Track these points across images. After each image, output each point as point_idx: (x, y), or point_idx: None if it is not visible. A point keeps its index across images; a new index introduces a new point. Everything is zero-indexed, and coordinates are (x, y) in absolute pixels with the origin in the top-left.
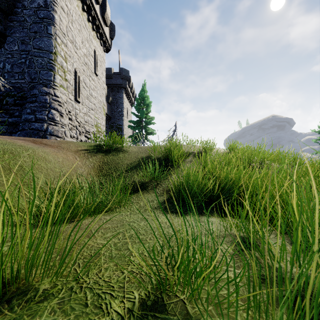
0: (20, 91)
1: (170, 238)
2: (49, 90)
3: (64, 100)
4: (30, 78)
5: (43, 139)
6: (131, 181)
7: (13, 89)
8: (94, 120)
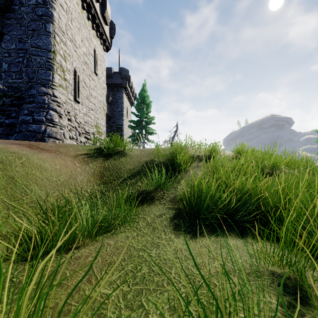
0: (18, 91)
1: (193, 281)
2: (47, 90)
3: (63, 101)
4: (28, 77)
5: (40, 142)
6: (135, 190)
7: (10, 89)
8: (94, 121)
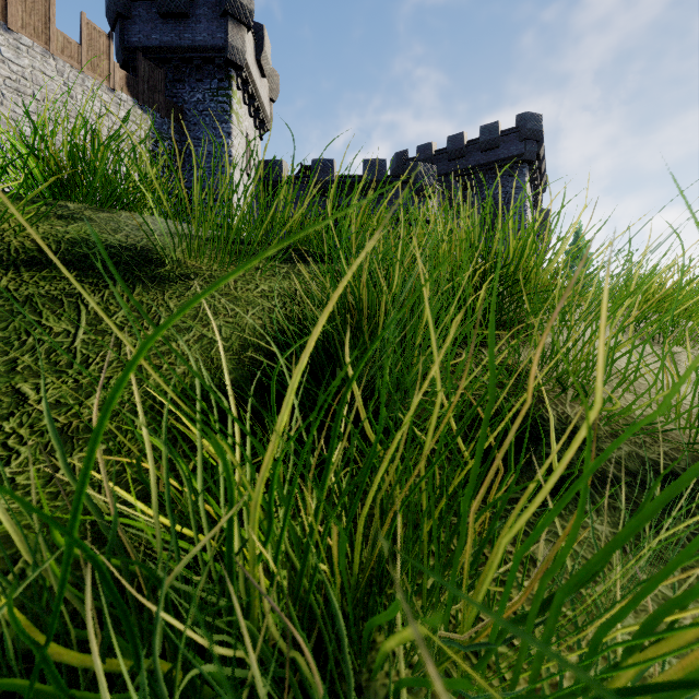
0: None
1: None
2: None
3: None
4: None
5: None
6: None
7: None
8: None
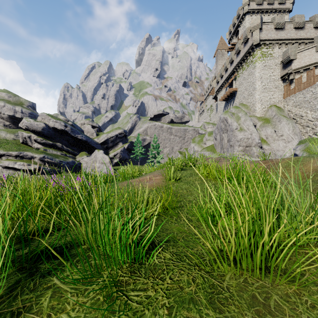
0: None
1: None
2: None
3: None
4: None
5: None
6: None
7: None
8: None
